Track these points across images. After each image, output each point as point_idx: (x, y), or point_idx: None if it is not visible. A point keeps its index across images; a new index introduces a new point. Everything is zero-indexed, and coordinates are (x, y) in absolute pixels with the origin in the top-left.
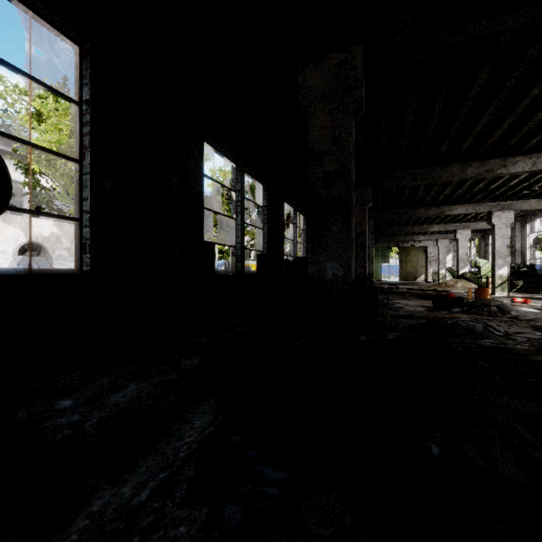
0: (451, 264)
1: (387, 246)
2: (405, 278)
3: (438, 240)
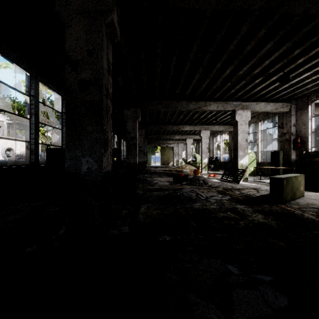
0: (185, 156)
1: (154, 145)
2: (163, 163)
3: (178, 144)
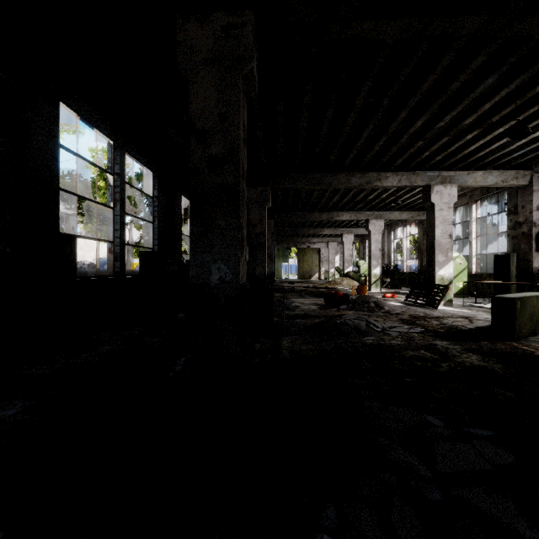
0: (339, 264)
1: (287, 246)
2: (302, 276)
3: (328, 243)
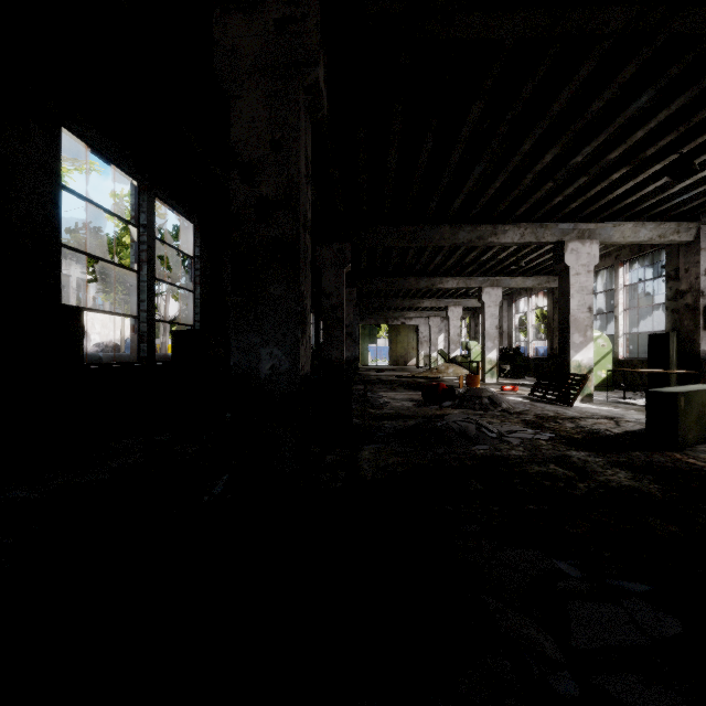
0: (443, 346)
1: (375, 323)
2: (395, 362)
3: (429, 318)
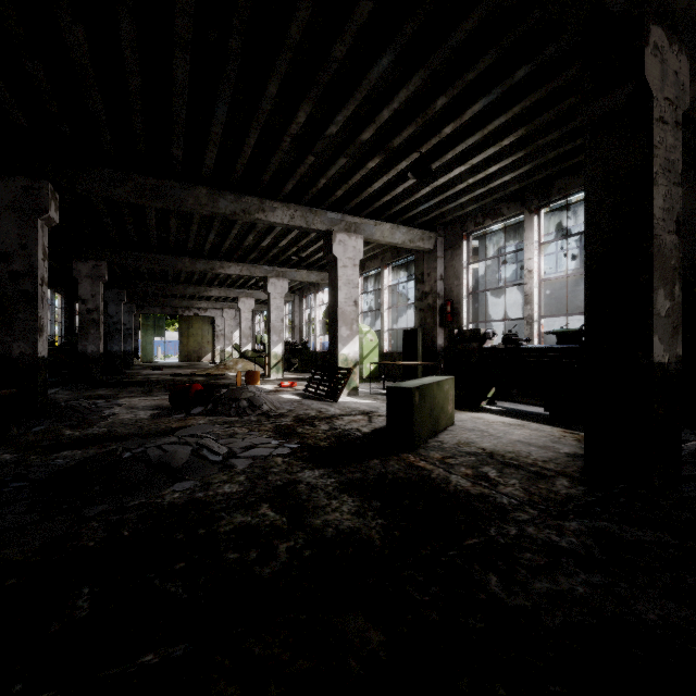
0: None
1: (161, 312)
2: (187, 358)
3: (224, 310)
